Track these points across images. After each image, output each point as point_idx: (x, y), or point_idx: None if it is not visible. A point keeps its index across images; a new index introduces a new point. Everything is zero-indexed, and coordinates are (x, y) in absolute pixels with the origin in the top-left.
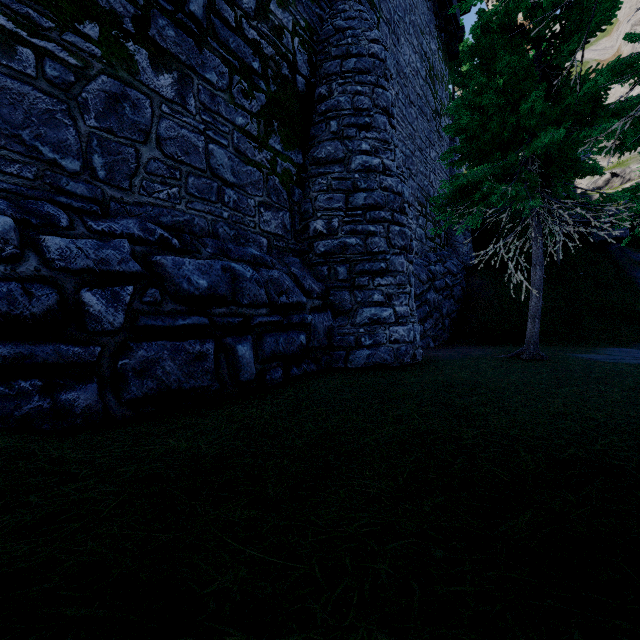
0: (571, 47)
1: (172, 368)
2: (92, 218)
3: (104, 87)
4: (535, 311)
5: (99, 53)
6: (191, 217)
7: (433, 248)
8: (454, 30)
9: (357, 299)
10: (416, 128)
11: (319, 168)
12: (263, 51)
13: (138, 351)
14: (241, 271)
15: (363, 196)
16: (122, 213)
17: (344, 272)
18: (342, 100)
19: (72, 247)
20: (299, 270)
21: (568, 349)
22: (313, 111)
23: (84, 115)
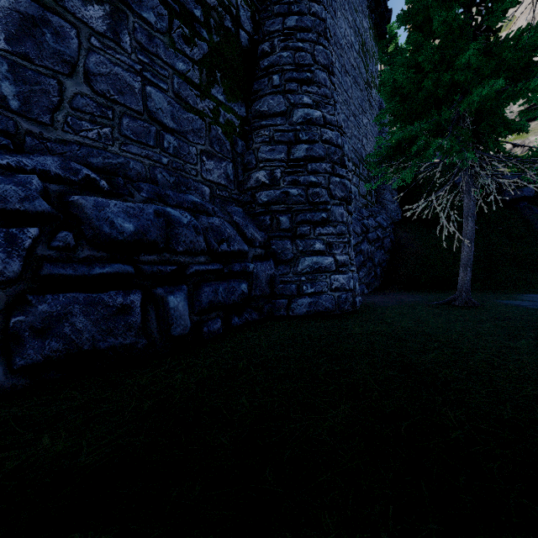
0: (504, 6)
1: (85, 325)
2: None
3: (18, 7)
4: (467, 260)
5: None
6: (126, 160)
7: (365, 204)
8: (383, 12)
9: (299, 248)
10: (351, 95)
11: (262, 121)
12: None
13: (38, 305)
14: (177, 216)
15: (304, 148)
16: (41, 150)
17: (286, 222)
18: (284, 56)
19: None
20: (241, 219)
21: (491, 295)
22: (256, 67)
23: None
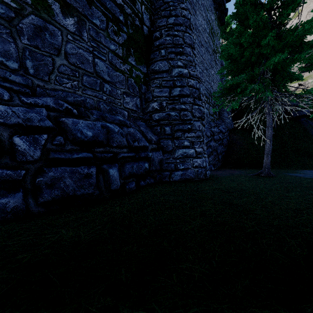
0: (288, 12)
1: (70, 183)
2: (25, 96)
3: (33, 22)
4: (268, 151)
5: (30, 2)
6: (85, 98)
7: (212, 119)
8: (223, 10)
9: (175, 144)
10: (204, 58)
11: (155, 75)
12: (125, 11)
13: (49, 173)
14: (112, 128)
15: (178, 90)
16: (44, 94)
17: (168, 130)
18: (167, 39)
19: (9, 111)
20: (144, 129)
21: (283, 171)
22: (152, 45)
23: (20, 37)
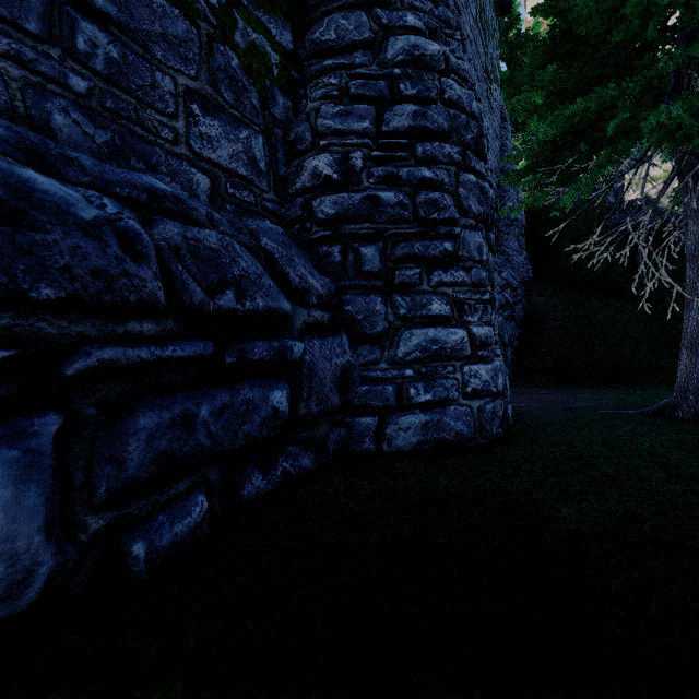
0: None
1: None
2: None
3: None
4: (697, 336)
5: None
6: None
7: None
8: None
9: (399, 311)
10: None
11: (325, 61)
12: None
13: None
14: (58, 196)
15: (410, 110)
16: None
17: (373, 258)
18: None
19: None
20: (279, 245)
21: None
22: None
23: None
